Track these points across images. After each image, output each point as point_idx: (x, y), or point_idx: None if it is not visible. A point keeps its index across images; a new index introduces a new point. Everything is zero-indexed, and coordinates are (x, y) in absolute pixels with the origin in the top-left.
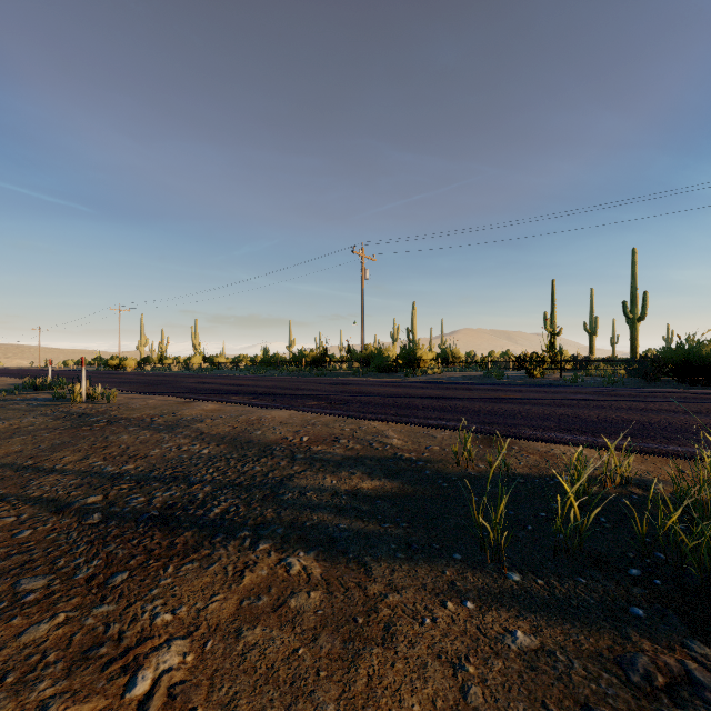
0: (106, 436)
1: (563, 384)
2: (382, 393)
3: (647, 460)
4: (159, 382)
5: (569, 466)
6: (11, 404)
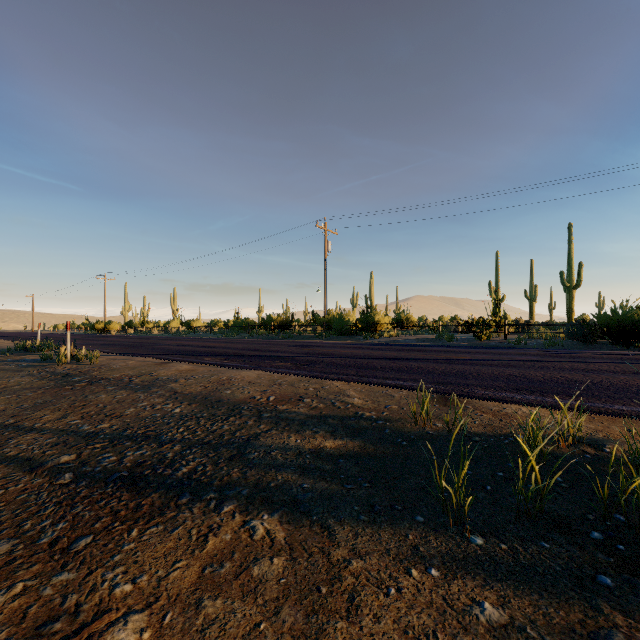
0: (85, 395)
1: (508, 346)
2: (343, 355)
3: (594, 419)
4: (139, 344)
5: (521, 424)
6: (2, 365)
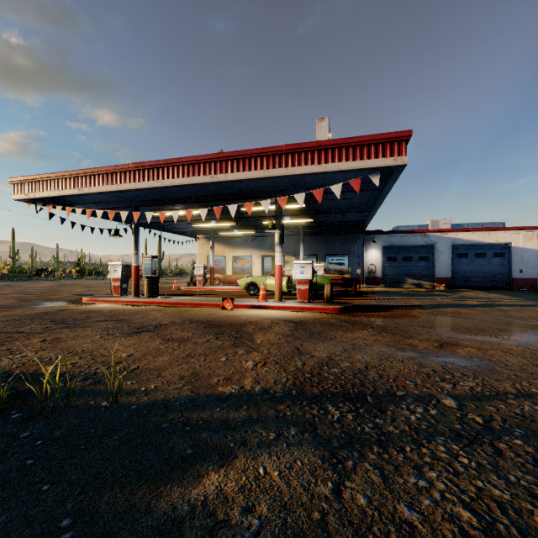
0: None
1: None
2: None
3: None
4: None
5: None
6: None
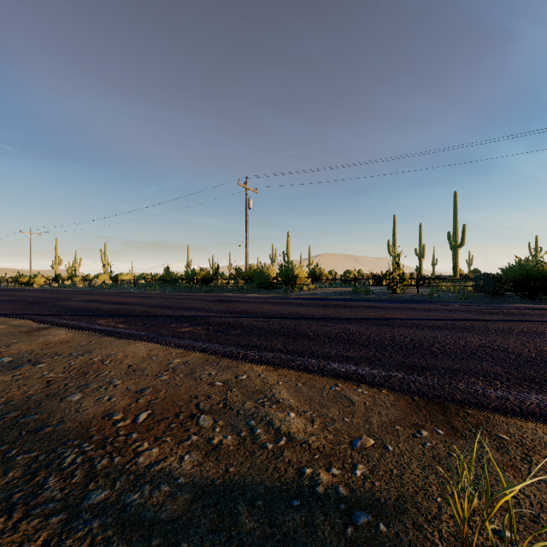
0: None
1: (425, 300)
2: (265, 313)
3: None
4: (44, 300)
5: None
6: None
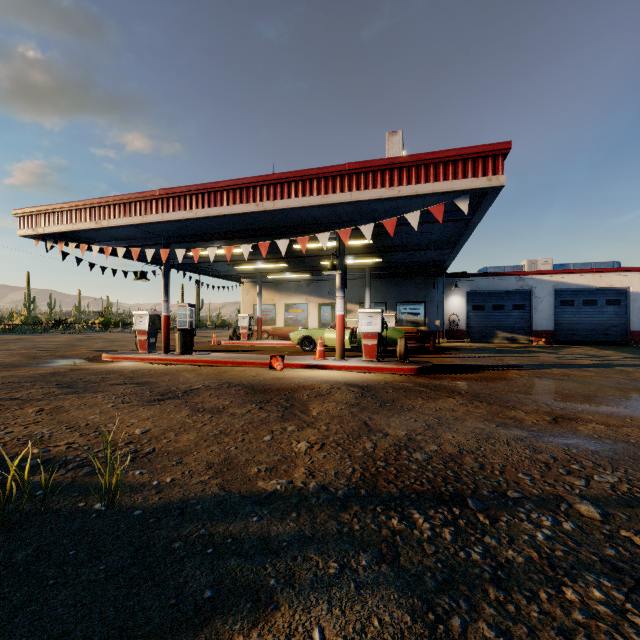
0: None
1: None
2: None
3: None
4: None
5: None
6: None
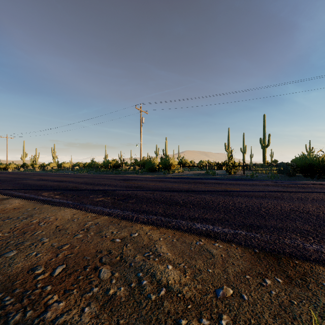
0: None
1: (249, 178)
2: (152, 187)
3: None
4: (11, 179)
5: None
6: None
